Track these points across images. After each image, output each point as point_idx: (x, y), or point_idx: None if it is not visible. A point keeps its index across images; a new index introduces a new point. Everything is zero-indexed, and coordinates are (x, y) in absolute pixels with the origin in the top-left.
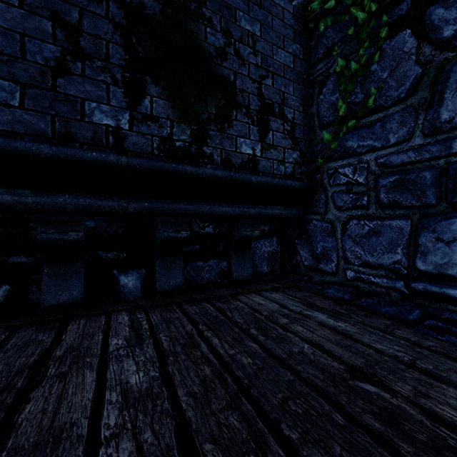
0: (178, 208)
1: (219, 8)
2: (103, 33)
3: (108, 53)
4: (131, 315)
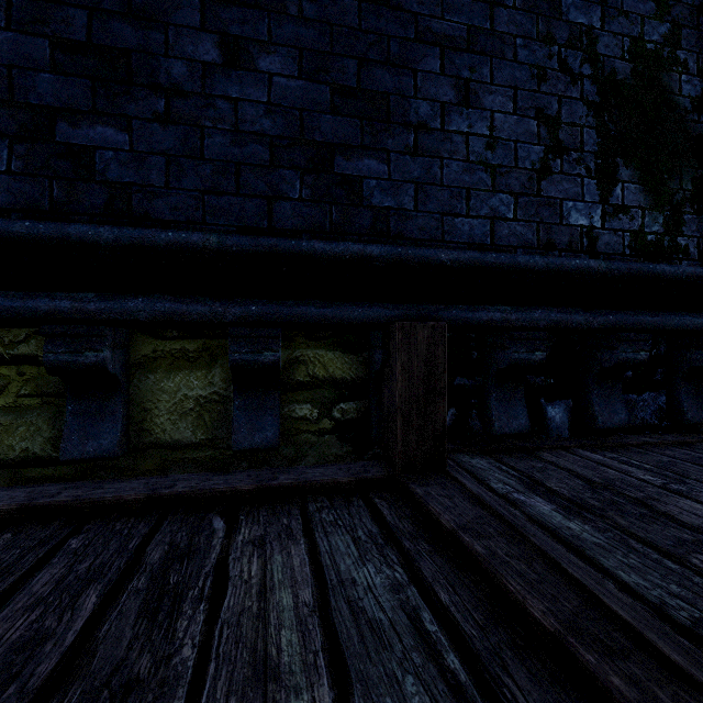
0: (643, 321)
1: (695, 44)
2: (578, 119)
3: (582, 141)
4: (597, 454)
